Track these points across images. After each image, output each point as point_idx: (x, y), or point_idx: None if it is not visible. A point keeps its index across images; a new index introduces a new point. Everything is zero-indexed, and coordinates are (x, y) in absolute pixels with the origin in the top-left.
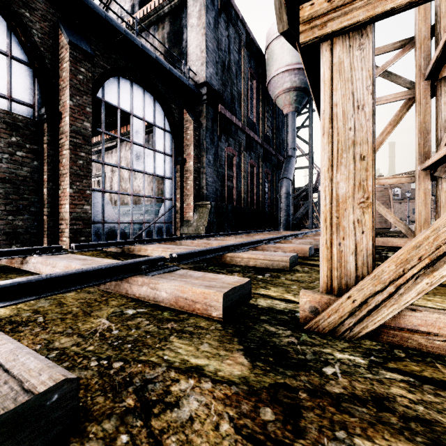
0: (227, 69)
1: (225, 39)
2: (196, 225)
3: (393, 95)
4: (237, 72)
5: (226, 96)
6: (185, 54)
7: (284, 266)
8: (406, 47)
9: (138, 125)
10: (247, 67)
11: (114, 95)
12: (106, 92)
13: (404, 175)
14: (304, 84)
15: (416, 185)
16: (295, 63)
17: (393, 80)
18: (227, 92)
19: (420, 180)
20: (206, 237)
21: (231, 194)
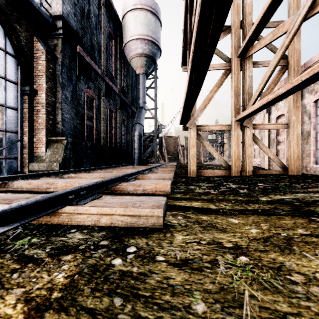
0: (87, 17)
1: None
2: (49, 161)
3: (217, 64)
4: (97, 25)
5: (85, 41)
6: None
7: (155, 223)
8: (226, 31)
9: None
10: (106, 26)
11: None
12: None
13: (224, 124)
14: (152, 53)
15: (232, 132)
16: (145, 35)
17: (217, 54)
18: (87, 38)
19: (235, 128)
20: (56, 175)
21: (90, 133)
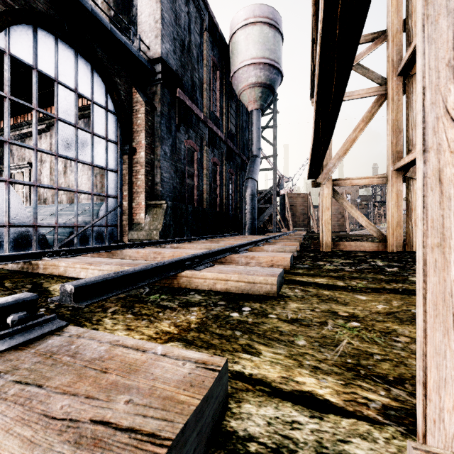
0: (187, 50)
1: (185, 15)
2: (148, 229)
3: (365, 90)
4: (199, 57)
5: (185, 81)
6: (136, 24)
7: (269, 291)
8: (378, 40)
9: (67, 97)
10: (210, 55)
11: (27, 49)
12: (14, 42)
13: (376, 176)
14: (269, 81)
15: (388, 186)
16: (260, 57)
17: (365, 74)
18: (187, 76)
19: (393, 180)
20: (159, 245)
21: (191, 194)
